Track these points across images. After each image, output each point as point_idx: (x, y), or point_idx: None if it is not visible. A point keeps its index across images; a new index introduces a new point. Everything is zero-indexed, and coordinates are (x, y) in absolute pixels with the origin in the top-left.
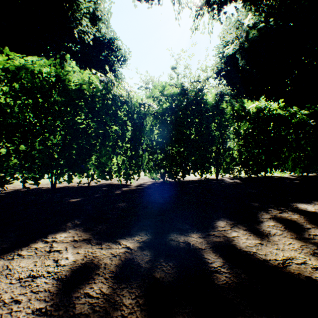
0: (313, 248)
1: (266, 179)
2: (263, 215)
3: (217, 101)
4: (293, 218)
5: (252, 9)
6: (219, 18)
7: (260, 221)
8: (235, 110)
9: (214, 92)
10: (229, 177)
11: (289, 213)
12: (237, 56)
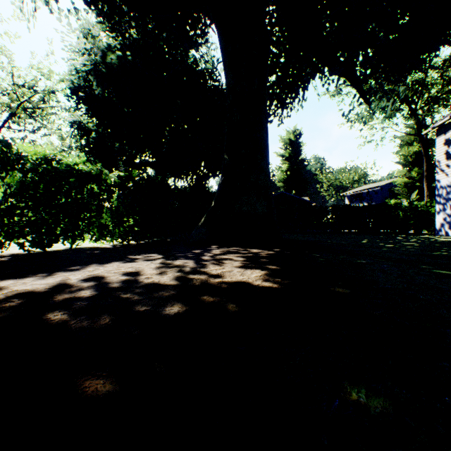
0: None
1: (66, 251)
2: None
3: None
4: None
5: (110, 25)
6: (47, 2)
7: None
8: None
9: None
10: (11, 253)
11: None
12: (91, 78)
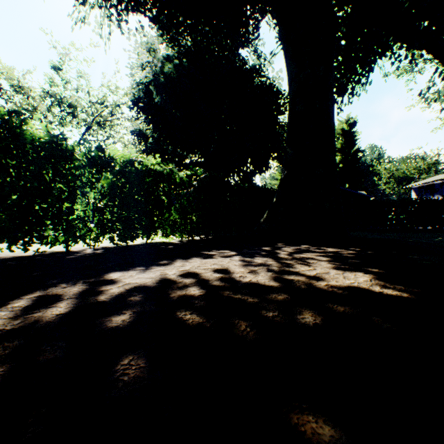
0: (10, 325)
1: (144, 246)
2: (28, 295)
3: (54, 138)
4: (69, 291)
5: (168, 37)
6: (119, 25)
7: (5, 304)
8: (94, 155)
9: (44, 123)
10: (101, 246)
11: (77, 286)
12: (151, 88)
